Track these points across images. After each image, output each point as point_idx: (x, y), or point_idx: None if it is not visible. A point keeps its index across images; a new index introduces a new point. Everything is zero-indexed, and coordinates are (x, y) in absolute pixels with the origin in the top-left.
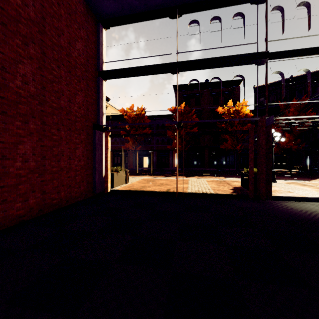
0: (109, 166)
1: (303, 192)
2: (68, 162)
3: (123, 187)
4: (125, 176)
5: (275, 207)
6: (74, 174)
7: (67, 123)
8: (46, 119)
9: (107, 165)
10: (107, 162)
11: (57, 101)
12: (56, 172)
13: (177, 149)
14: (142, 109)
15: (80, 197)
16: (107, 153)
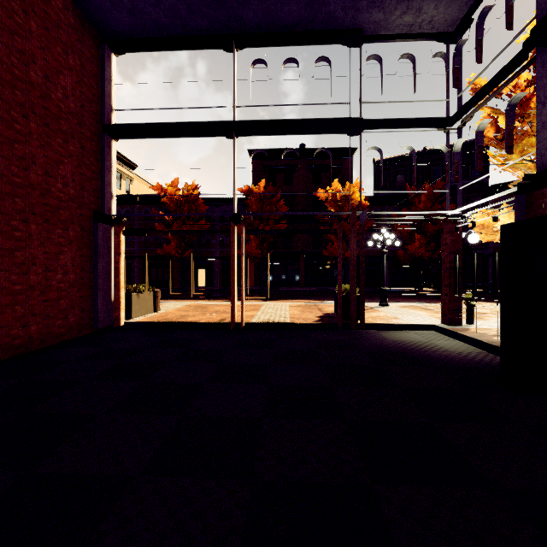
0: (123, 283)
1: (412, 318)
2: (44, 275)
3: (149, 317)
4: (154, 299)
5: (367, 338)
6: (56, 295)
7: (41, 210)
8: (0, 204)
9: (120, 281)
10: (119, 276)
11: (23, 174)
12: (21, 293)
13: (235, 256)
14: (194, 187)
15: (68, 334)
16: (119, 261)
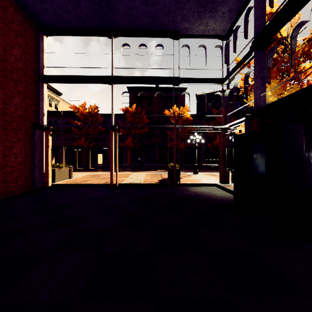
0: (50, 163)
1: (206, 180)
2: (3, 159)
3: (66, 181)
4: (69, 171)
5: (180, 190)
6: (10, 170)
7: (2, 123)
8: None
9: (48, 161)
10: (48, 159)
11: None
12: None
13: (113, 148)
14: (95, 107)
15: (17, 191)
16: (48, 150)
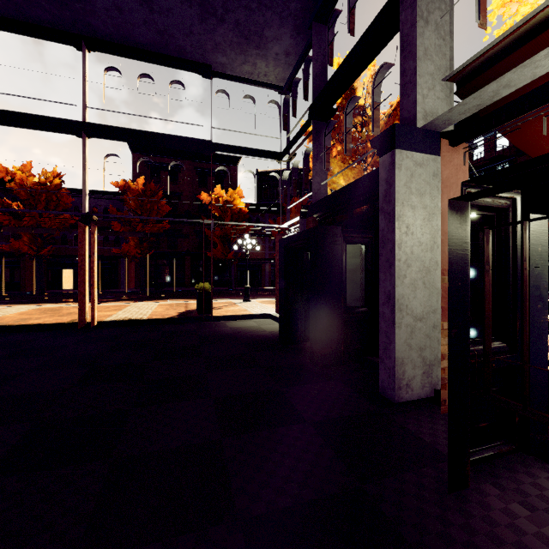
0: None
1: (259, 310)
2: None
3: None
4: None
5: (211, 327)
6: None
7: None
8: None
9: None
10: None
11: None
12: None
13: (86, 256)
14: (56, 175)
15: None
16: None
